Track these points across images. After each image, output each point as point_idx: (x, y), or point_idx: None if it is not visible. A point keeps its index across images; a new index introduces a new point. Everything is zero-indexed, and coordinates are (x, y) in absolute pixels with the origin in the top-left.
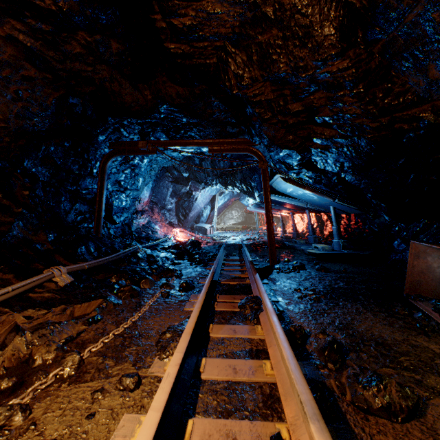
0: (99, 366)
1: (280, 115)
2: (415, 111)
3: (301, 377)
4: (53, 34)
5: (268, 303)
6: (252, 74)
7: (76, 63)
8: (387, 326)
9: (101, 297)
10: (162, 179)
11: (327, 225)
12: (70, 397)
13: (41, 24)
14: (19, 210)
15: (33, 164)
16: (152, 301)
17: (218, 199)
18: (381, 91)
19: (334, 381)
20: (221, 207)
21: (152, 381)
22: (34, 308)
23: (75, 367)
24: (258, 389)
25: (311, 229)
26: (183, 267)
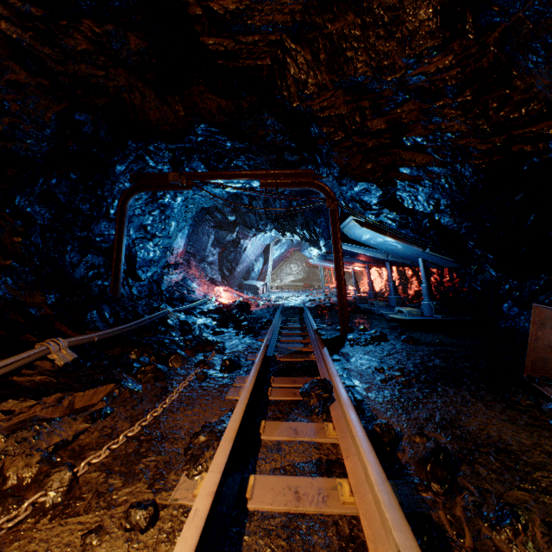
0: (99, 488)
1: (356, 135)
2: (543, 127)
3: (400, 517)
4: (47, 22)
5: (342, 391)
6: (319, 79)
7: (82, 65)
8: (508, 424)
9: (113, 381)
10: (201, 224)
11: (412, 283)
12: (49, 541)
13: (30, 6)
14: (7, 262)
15: (27, 202)
16: (184, 386)
17: (273, 249)
18: (496, 100)
19: (444, 514)
20: (277, 259)
21: (175, 513)
22: (16, 398)
23: (64, 490)
24: (332, 527)
25: (393, 288)
26: (227, 338)
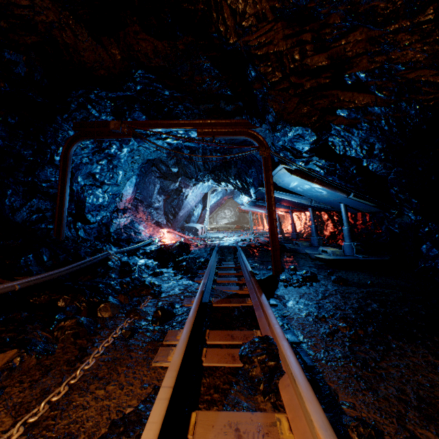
0: None
1: (294, 75)
2: None
3: None
4: None
5: (297, 368)
6: (258, 8)
7: None
8: None
9: (18, 344)
10: (148, 174)
11: (328, 225)
12: None
13: None
14: None
15: None
16: (106, 345)
17: (210, 197)
18: None
19: None
20: (214, 205)
21: None
22: None
23: None
24: None
25: (315, 230)
26: (165, 279)
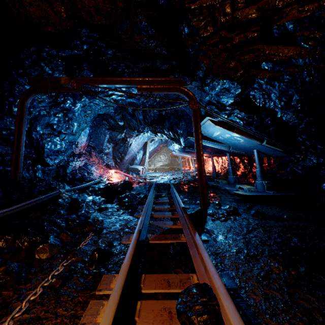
0: None
1: (224, 29)
2: None
3: None
4: None
5: None
6: None
7: None
8: None
9: None
10: (99, 126)
11: (240, 167)
12: None
13: None
14: None
15: None
16: (32, 299)
17: (149, 145)
18: None
19: None
20: (152, 152)
21: None
22: None
23: None
24: None
25: (232, 171)
26: (108, 214)
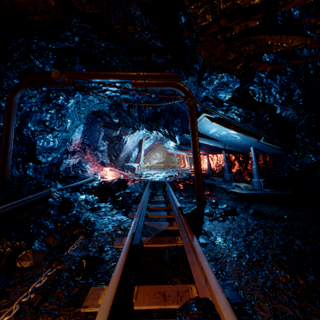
0: None
1: (224, 17)
2: None
3: None
4: None
5: None
6: None
7: None
8: None
9: None
10: (94, 124)
11: (235, 164)
12: None
13: None
14: None
15: None
16: (5, 319)
17: (144, 142)
18: None
19: None
20: (147, 149)
21: None
22: None
23: None
24: None
25: (227, 168)
26: (101, 214)
